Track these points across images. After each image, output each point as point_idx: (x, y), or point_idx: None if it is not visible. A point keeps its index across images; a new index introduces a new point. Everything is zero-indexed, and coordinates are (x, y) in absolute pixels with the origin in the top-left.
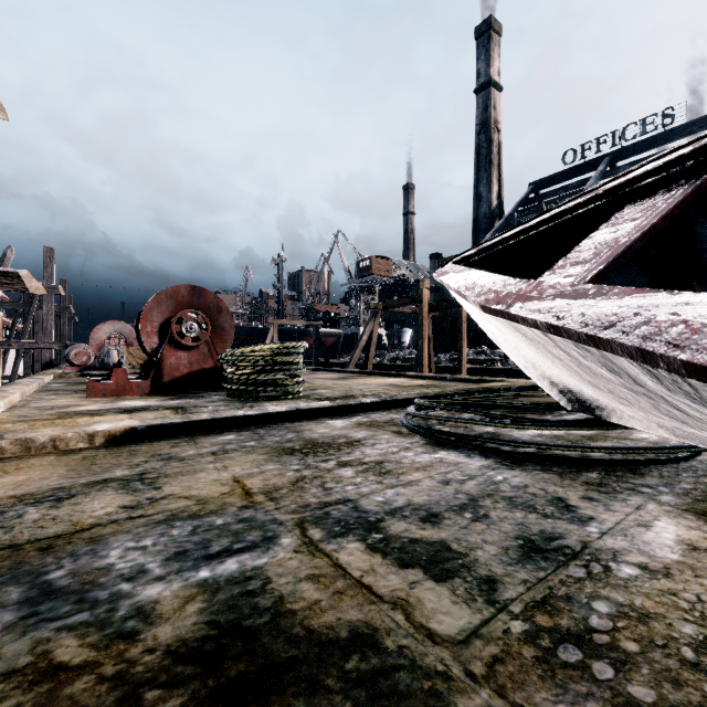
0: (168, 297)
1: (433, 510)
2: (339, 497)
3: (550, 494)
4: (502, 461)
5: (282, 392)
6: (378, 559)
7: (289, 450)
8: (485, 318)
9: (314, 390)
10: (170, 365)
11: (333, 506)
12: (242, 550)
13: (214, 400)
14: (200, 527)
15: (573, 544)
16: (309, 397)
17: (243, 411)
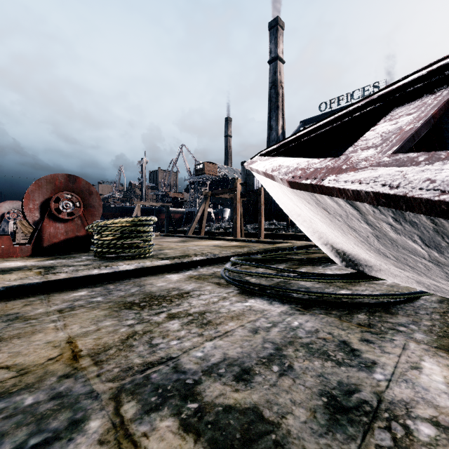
0: (48, 182)
1: (245, 365)
2: (162, 355)
3: (337, 338)
4: (295, 306)
5: (137, 252)
6: (190, 444)
7: (129, 304)
8: (287, 196)
9: (161, 250)
10: (49, 233)
11: (154, 367)
12: (36, 448)
13: (83, 260)
14: (2, 412)
15: (369, 397)
16: (157, 255)
17: (98, 270)
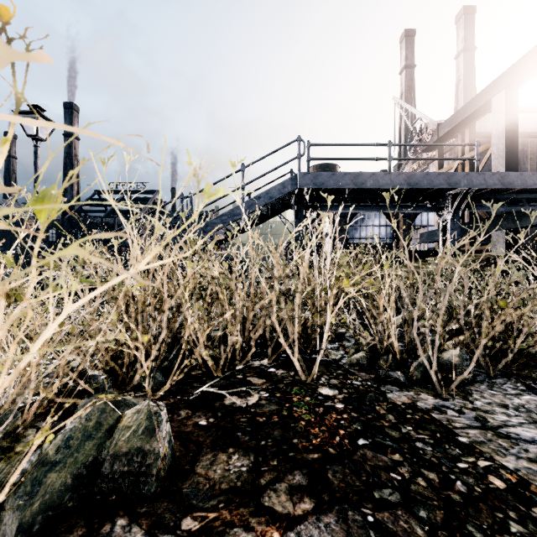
0: None
1: None
2: None
3: None
4: None
5: None
6: None
7: None
8: None
9: None
10: None
11: None
12: None
13: None
14: None
15: None
16: None
17: None
